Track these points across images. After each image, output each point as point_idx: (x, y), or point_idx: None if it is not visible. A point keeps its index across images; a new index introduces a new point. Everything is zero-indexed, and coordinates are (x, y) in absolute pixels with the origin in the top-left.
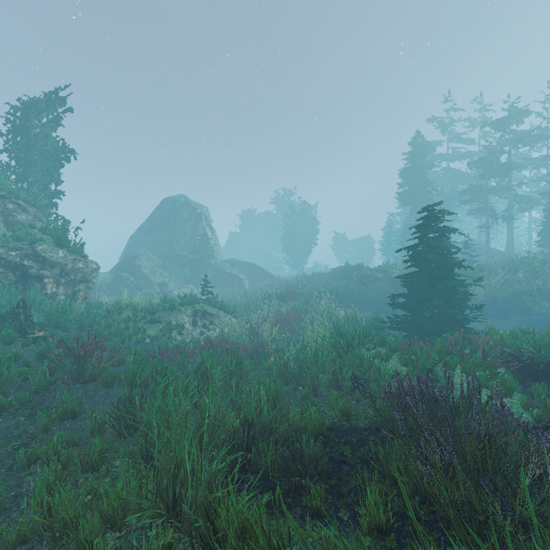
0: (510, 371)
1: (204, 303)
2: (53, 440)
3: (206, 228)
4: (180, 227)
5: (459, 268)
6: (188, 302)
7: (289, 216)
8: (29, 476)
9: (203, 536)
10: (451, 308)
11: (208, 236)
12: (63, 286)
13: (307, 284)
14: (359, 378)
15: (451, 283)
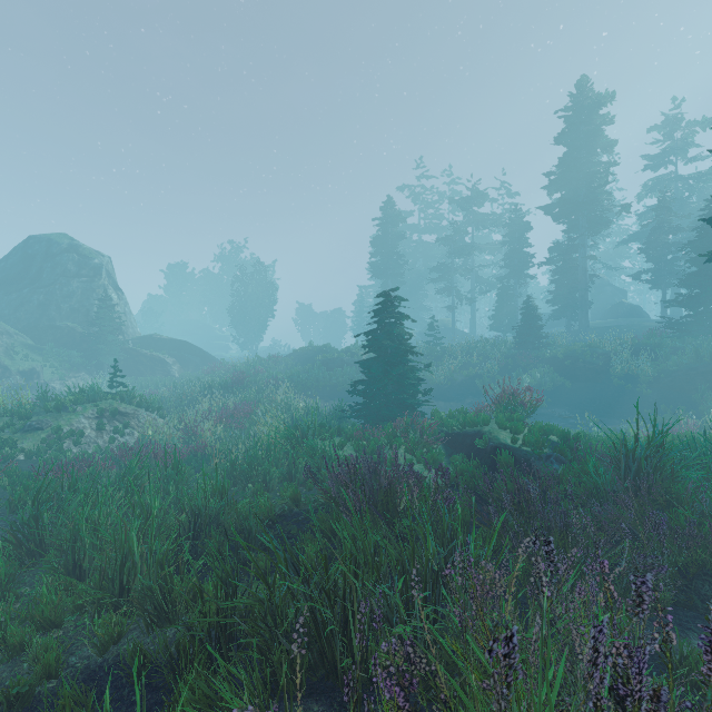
0: (445, 447)
1: (113, 399)
2: None
3: (109, 288)
4: (61, 284)
5: (412, 354)
6: (87, 399)
7: (237, 278)
8: None
9: (157, 604)
10: (403, 394)
11: (112, 301)
12: None
13: (261, 369)
14: (313, 468)
15: (404, 368)
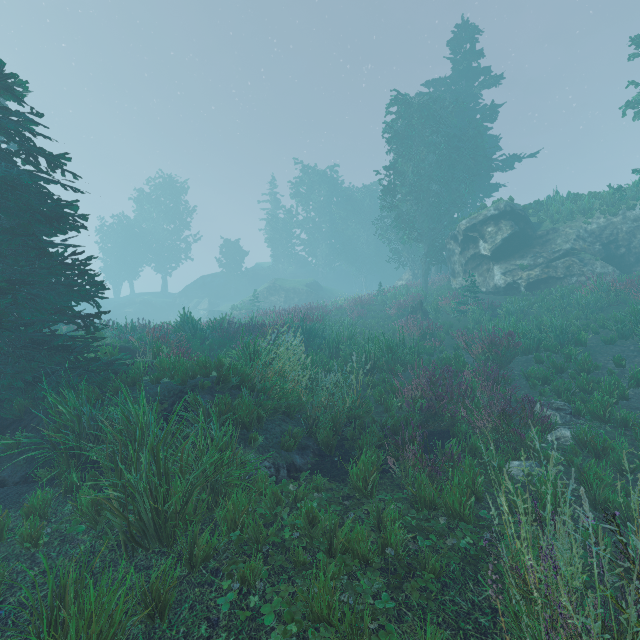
0: None
1: None
2: None
3: None
4: None
5: None
6: None
7: None
8: None
9: None
10: None
11: None
12: None
13: None
14: None
15: None
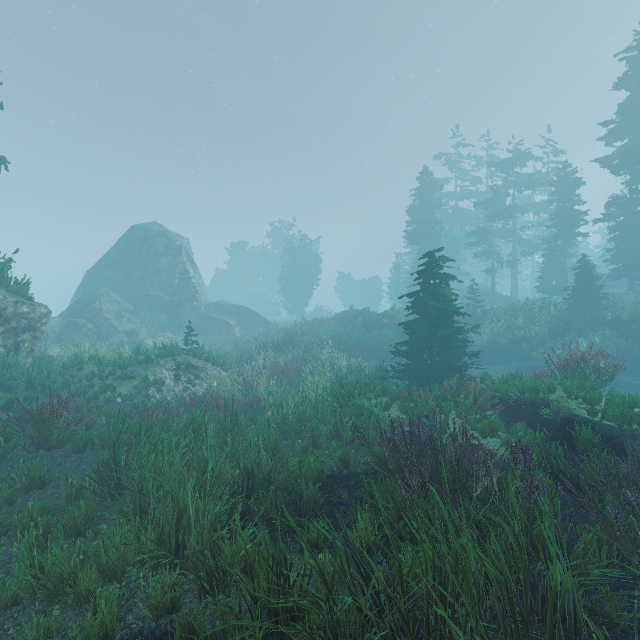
0: (499, 414)
1: (187, 355)
2: (28, 507)
3: (187, 264)
4: (153, 262)
5: (458, 315)
6: (168, 354)
7: (287, 252)
8: (3, 547)
9: (209, 570)
10: (450, 356)
11: (189, 274)
12: (1, 336)
13: (307, 330)
14: (359, 428)
15: (450, 330)
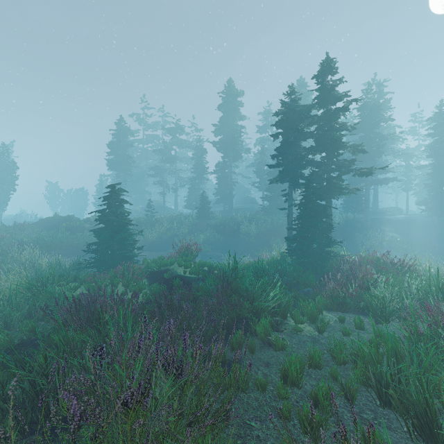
0: (149, 280)
1: None
2: None
3: None
4: None
5: (130, 225)
6: None
7: None
8: None
9: None
10: (124, 250)
11: None
12: None
13: (6, 235)
14: (51, 307)
15: (124, 234)
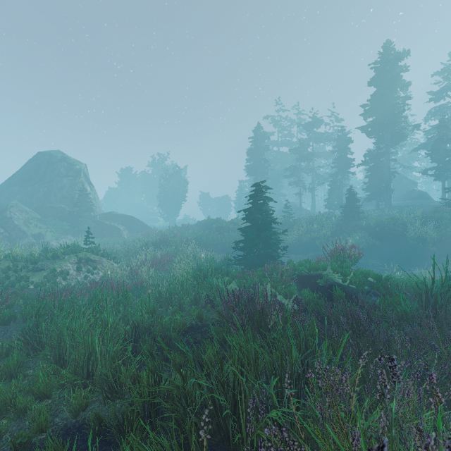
0: (297, 284)
1: (87, 252)
2: None
3: (85, 183)
4: (56, 181)
5: (274, 223)
6: (71, 251)
7: (163, 177)
8: None
9: (110, 385)
10: (269, 249)
11: (87, 191)
12: None
13: (178, 233)
14: (210, 297)
15: (269, 233)
